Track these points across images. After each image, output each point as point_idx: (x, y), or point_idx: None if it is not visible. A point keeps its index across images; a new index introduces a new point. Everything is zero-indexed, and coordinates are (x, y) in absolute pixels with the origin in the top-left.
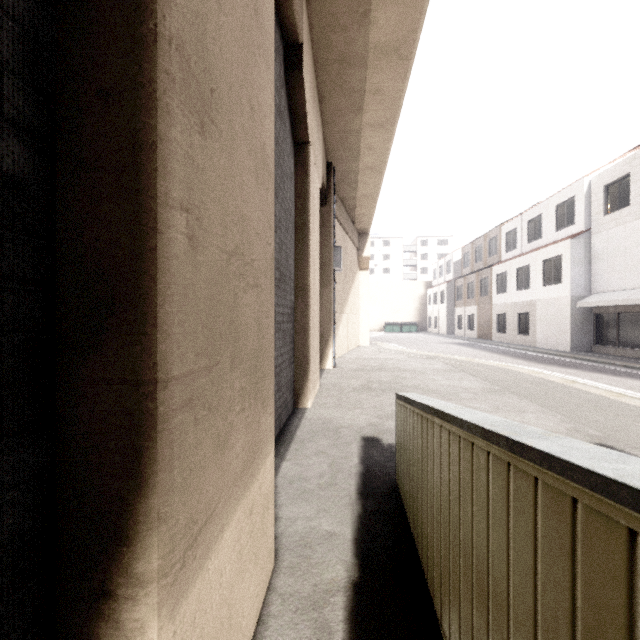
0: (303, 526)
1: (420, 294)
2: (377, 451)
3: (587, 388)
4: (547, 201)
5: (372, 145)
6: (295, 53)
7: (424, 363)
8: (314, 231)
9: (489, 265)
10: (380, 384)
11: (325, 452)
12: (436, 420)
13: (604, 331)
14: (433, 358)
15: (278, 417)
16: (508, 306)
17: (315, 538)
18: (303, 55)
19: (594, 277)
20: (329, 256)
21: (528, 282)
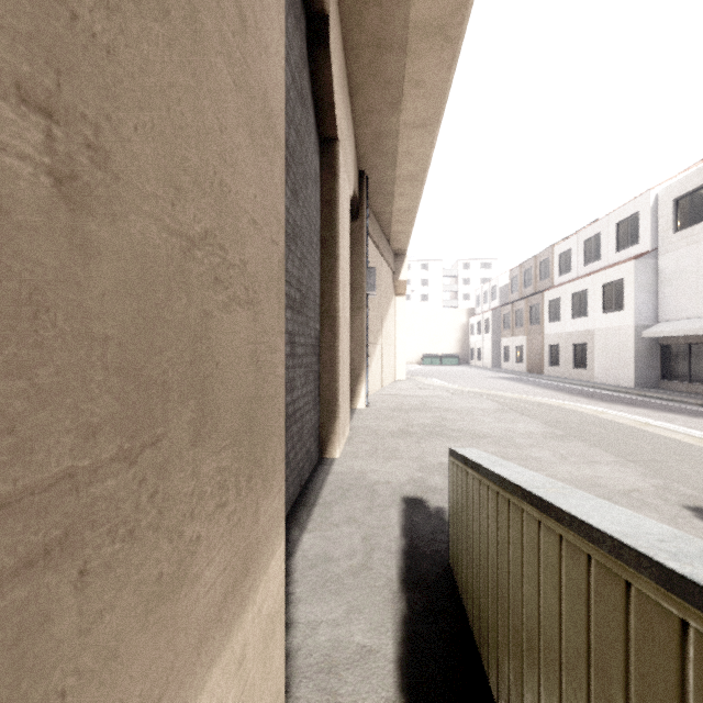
0: (327, 636)
1: (462, 323)
2: (422, 518)
3: (664, 432)
4: (607, 218)
5: (411, 149)
6: (320, 26)
7: (470, 401)
8: (344, 247)
9: (540, 290)
10: (421, 427)
11: (357, 519)
12: (528, 508)
13: (673, 364)
14: (480, 395)
15: (299, 472)
16: (562, 336)
17: (344, 657)
18: (330, 29)
19: (661, 303)
20: (361, 278)
21: (585, 309)
